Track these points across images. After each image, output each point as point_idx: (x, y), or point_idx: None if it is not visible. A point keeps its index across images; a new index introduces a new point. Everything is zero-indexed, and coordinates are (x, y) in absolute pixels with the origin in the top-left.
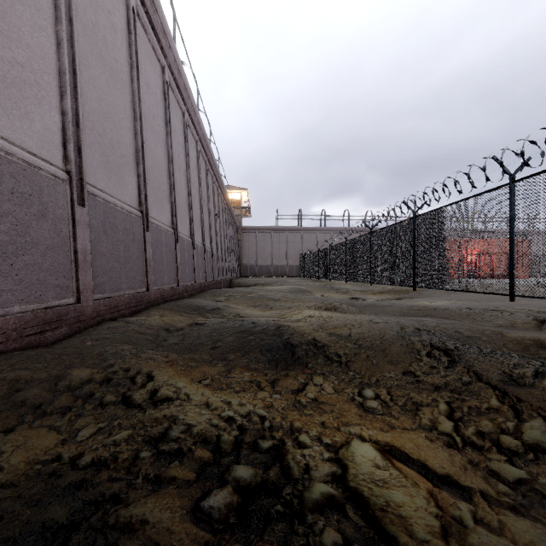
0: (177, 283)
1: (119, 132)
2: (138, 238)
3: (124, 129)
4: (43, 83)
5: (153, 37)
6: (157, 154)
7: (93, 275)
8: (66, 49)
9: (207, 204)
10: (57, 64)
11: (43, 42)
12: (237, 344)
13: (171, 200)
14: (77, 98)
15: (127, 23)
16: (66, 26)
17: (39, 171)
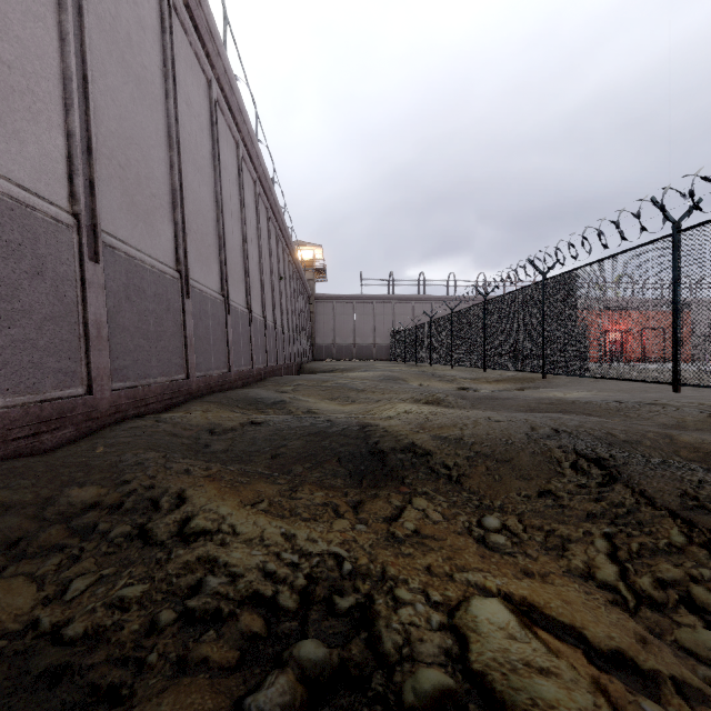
0: (228, 368)
1: (148, 164)
2: (175, 307)
3: (155, 160)
4: (40, 91)
5: (195, 39)
6: (201, 196)
7: (111, 357)
8: (74, 46)
9: (269, 264)
10: (60, 67)
11: (41, 35)
12: (307, 450)
13: (220, 258)
14: (88, 115)
15: (160, 19)
16: (74, 16)
17: (33, 211)
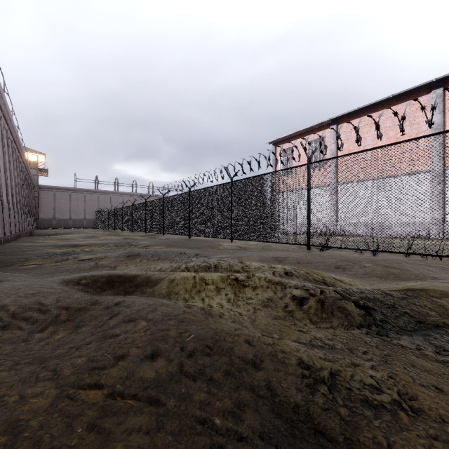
0: (10, 232)
1: None
2: (1, 212)
3: None
4: None
5: None
6: (1, 167)
7: None
8: None
9: (17, 179)
10: None
11: None
12: (61, 246)
13: (6, 188)
14: None
15: None
16: None
17: None
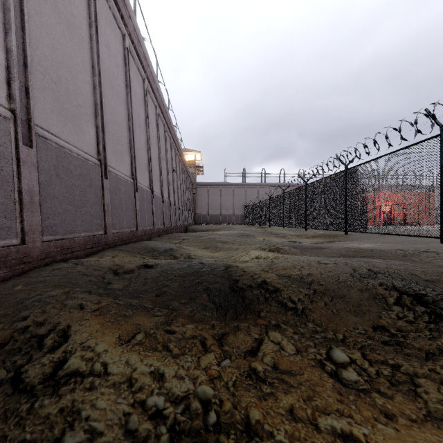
0: (136, 227)
1: (75, 83)
2: (96, 184)
3: (81, 81)
4: None
5: (113, 5)
6: (117, 111)
7: (42, 217)
8: None
9: (166, 161)
10: (1, 0)
11: None
12: (183, 287)
13: (130, 154)
14: (24, 39)
15: None
16: None
17: None
